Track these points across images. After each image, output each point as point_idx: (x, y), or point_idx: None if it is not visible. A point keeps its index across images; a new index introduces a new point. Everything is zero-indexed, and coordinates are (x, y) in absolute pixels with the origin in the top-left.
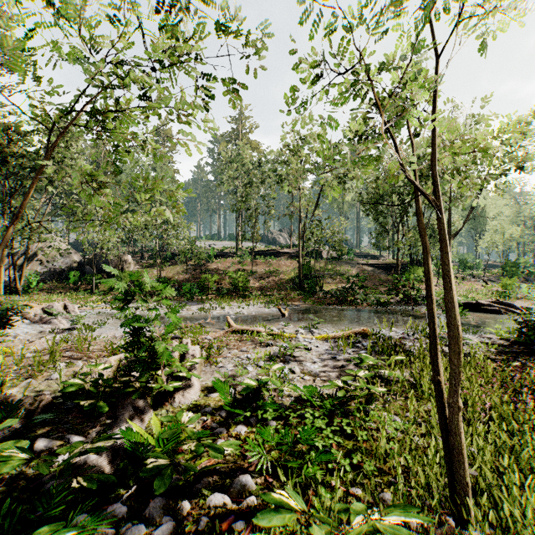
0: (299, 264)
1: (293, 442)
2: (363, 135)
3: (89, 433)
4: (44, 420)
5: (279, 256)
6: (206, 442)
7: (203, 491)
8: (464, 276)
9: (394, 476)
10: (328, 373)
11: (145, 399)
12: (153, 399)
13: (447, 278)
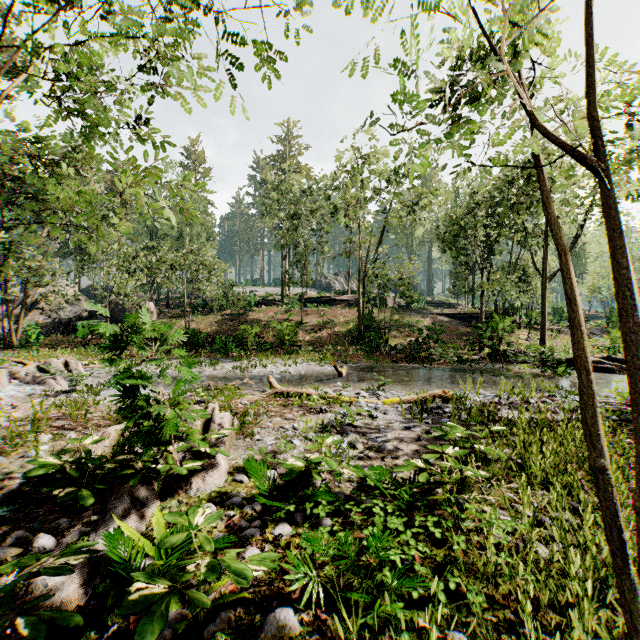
0: (359, 313)
1: (357, 551)
2: (458, 104)
3: (64, 536)
4: (4, 515)
5: (335, 304)
6: (222, 560)
7: (218, 635)
8: (560, 328)
9: (513, 610)
10: (400, 448)
11: (149, 486)
12: (162, 485)
13: (626, 292)
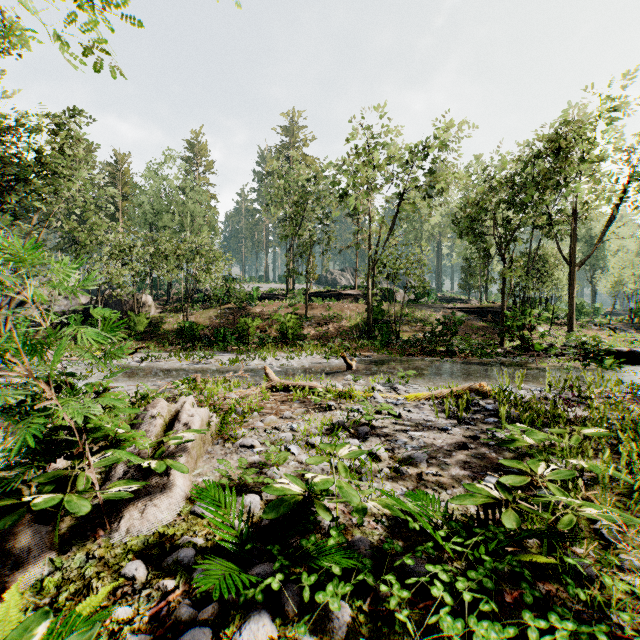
0: (368, 305)
1: None
2: None
3: None
4: None
5: (341, 298)
6: None
7: None
8: (582, 323)
9: None
10: (442, 459)
11: (42, 527)
12: (76, 521)
13: None
